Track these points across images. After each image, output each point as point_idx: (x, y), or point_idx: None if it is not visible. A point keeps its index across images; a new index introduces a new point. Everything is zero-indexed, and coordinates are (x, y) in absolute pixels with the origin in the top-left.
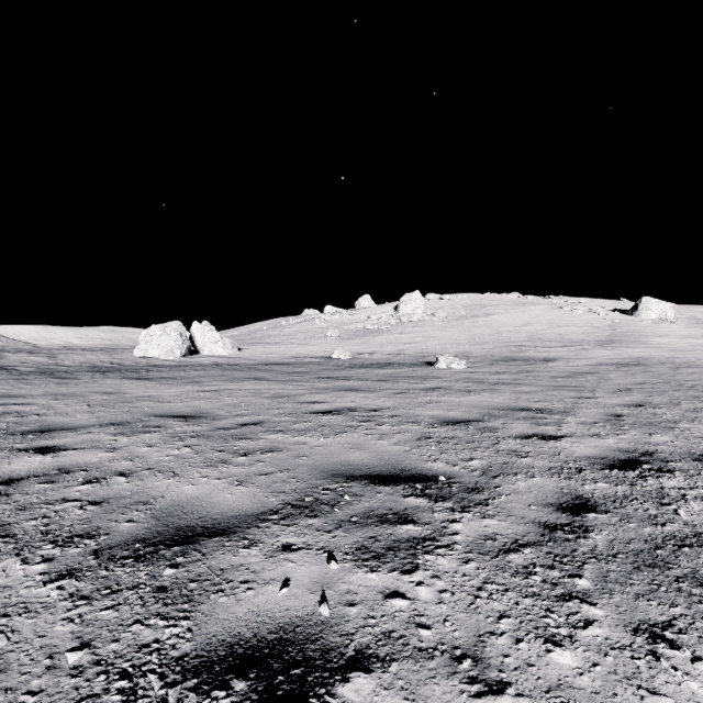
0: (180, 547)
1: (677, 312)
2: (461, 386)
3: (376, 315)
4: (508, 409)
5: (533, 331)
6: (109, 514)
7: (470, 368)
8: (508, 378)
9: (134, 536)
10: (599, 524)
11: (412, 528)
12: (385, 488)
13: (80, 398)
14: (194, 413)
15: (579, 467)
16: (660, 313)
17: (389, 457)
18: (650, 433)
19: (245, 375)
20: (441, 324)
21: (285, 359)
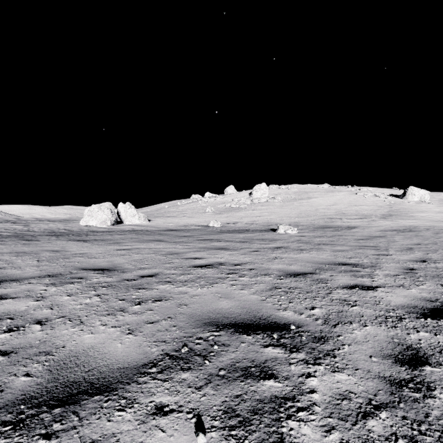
0: (61, 409)
1: (431, 196)
2: (296, 246)
3: (237, 198)
4: (331, 263)
5: (339, 208)
6: (12, 366)
7: (300, 233)
8: (326, 240)
9: (24, 394)
10: (438, 379)
11: (273, 385)
12: (247, 337)
13: (34, 255)
14: (110, 267)
15: (399, 316)
16: (420, 197)
17: (249, 306)
18: (441, 284)
19: (151, 238)
20: (279, 204)
21: (178, 227)
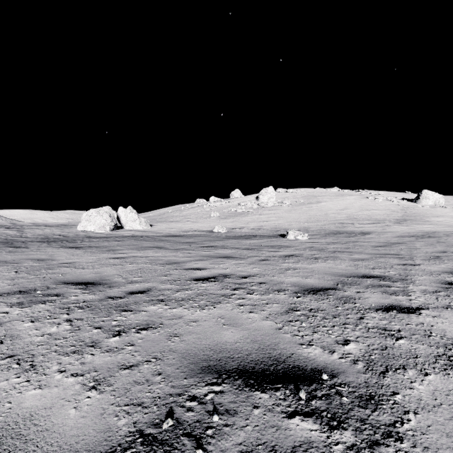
0: None
1: (445, 200)
2: (309, 253)
3: (243, 203)
4: (353, 276)
5: (350, 213)
6: None
7: (311, 239)
8: (341, 247)
9: None
10: None
11: None
12: (262, 396)
13: (15, 264)
14: (97, 280)
15: None
16: (435, 201)
17: (262, 338)
18: None
19: (150, 244)
20: (287, 208)
21: (181, 232)
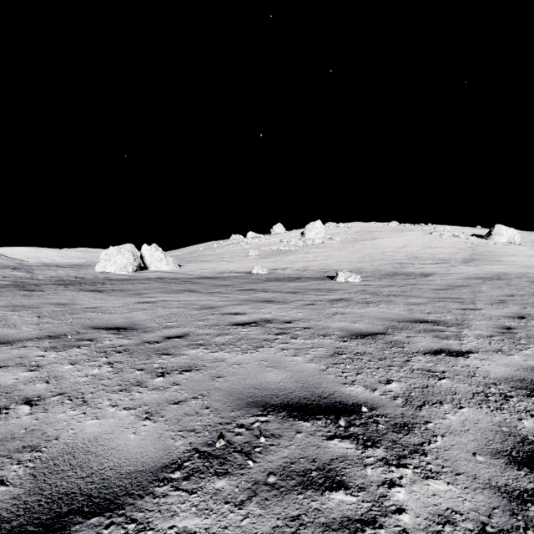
0: None
1: (521, 237)
2: (360, 297)
3: (287, 239)
4: (406, 320)
5: (410, 251)
6: None
7: (364, 281)
8: (397, 290)
9: None
10: None
11: (344, 499)
12: (304, 424)
13: (35, 309)
14: (128, 325)
15: (503, 393)
16: (509, 237)
17: (305, 378)
18: None
19: (181, 287)
20: (337, 246)
21: (215, 274)
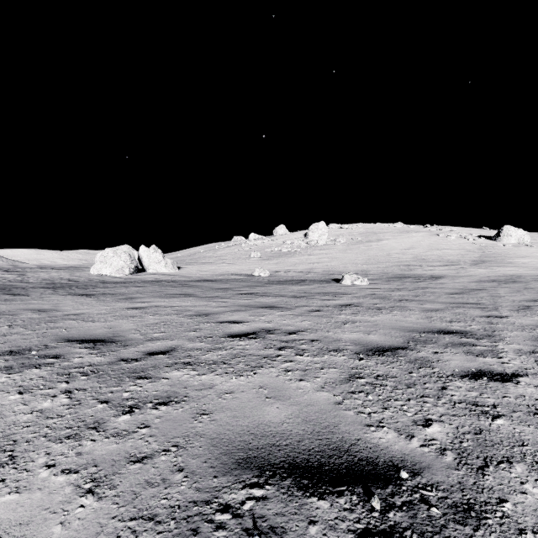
0: None
1: (530, 238)
2: (370, 302)
3: (289, 241)
4: (427, 331)
5: (417, 253)
6: None
7: (371, 284)
8: (408, 294)
9: None
10: None
11: None
12: (320, 504)
13: (10, 316)
14: (108, 336)
15: None
16: (519, 239)
17: (317, 416)
18: None
19: (177, 291)
20: (341, 247)
21: (214, 276)
